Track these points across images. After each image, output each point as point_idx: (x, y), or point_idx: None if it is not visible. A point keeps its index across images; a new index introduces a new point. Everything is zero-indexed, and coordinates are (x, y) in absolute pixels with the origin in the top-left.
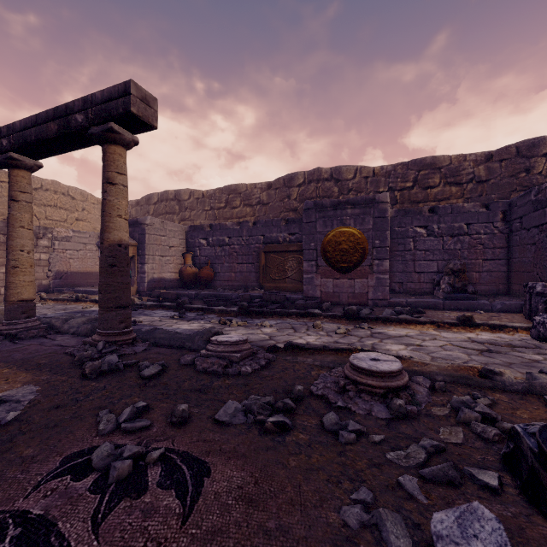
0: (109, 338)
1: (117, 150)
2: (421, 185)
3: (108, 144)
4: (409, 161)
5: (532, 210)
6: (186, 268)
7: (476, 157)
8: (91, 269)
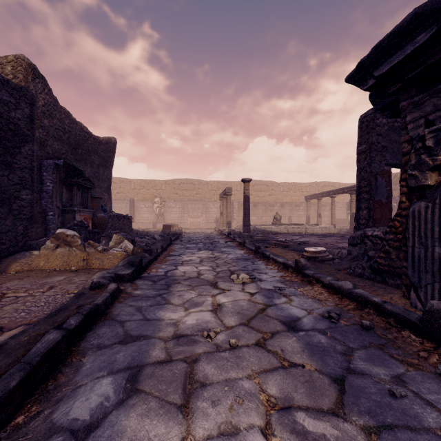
0: (351, 230)
1: (353, 195)
2: None
3: (351, 194)
4: None
5: None
6: None
7: None
8: (343, 218)
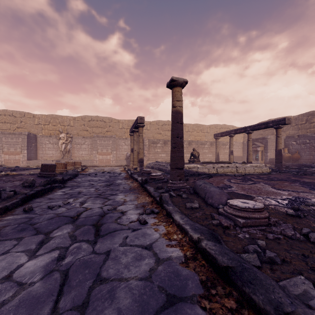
0: (278, 169)
1: (279, 130)
2: None
3: (277, 129)
4: None
5: None
6: (285, 154)
7: None
8: (239, 155)
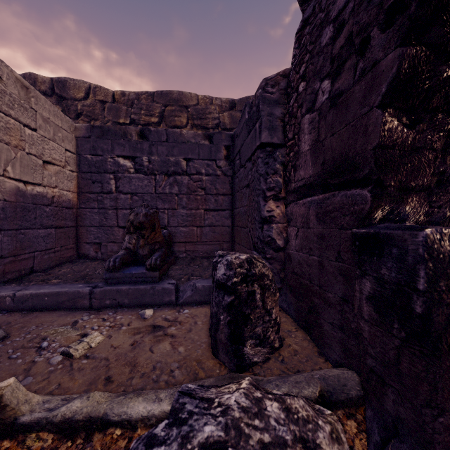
0: None
1: None
2: (168, 122)
3: None
4: (155, 92)
5: (246, 135)
6: None
7: (221, 102)
8: None
